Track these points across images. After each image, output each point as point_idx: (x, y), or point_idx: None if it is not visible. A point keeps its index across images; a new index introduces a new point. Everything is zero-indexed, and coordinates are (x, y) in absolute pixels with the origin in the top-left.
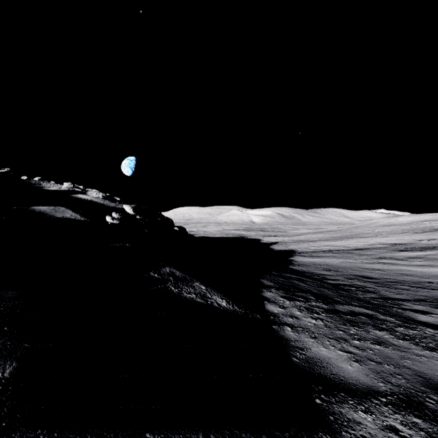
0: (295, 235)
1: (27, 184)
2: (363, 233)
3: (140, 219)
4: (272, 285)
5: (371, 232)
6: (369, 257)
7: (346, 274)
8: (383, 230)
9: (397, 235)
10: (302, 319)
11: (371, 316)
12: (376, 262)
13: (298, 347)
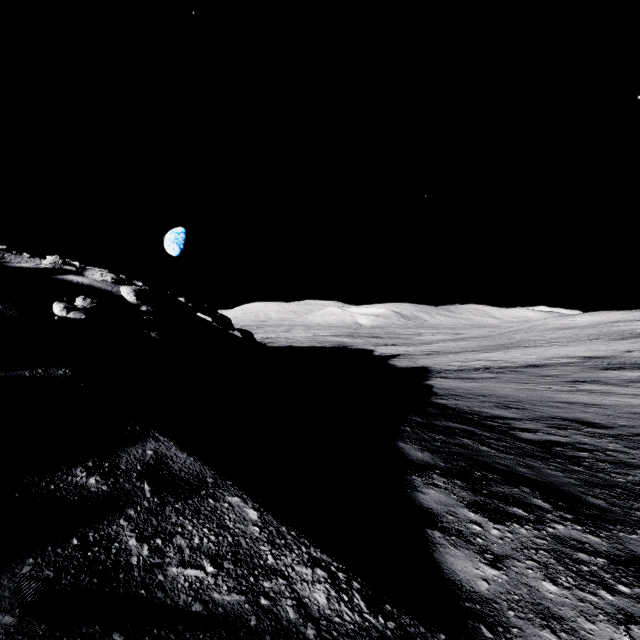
0: (424, 344)
1: None
2: (528, 339)
3: (148, 312)
4: (428, 459)
5: (541, 338)
6: (557, 380)
7: (543, 415)
8: (558, 336)
9: (585, 342)
10: (586, 635)
11: None
12: (575, 389)
13: None
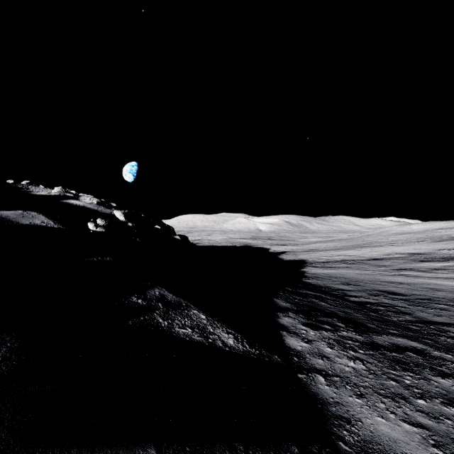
0: (305, 244)
1: (12, 188)
2: (376, 241)
3: (132, 226)
4: (288, 306)
5: (385, 240)
6: (388, 268)
7: (368, 288)
8: (397, 239)
9: (414, 243)
10: (335, 361)
11: (422, 352)
12: (397, 274)
13: (343, 417)
